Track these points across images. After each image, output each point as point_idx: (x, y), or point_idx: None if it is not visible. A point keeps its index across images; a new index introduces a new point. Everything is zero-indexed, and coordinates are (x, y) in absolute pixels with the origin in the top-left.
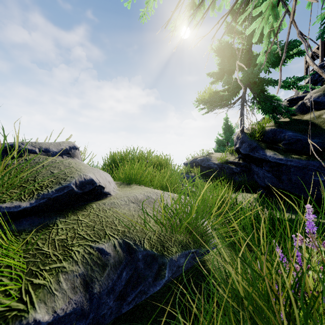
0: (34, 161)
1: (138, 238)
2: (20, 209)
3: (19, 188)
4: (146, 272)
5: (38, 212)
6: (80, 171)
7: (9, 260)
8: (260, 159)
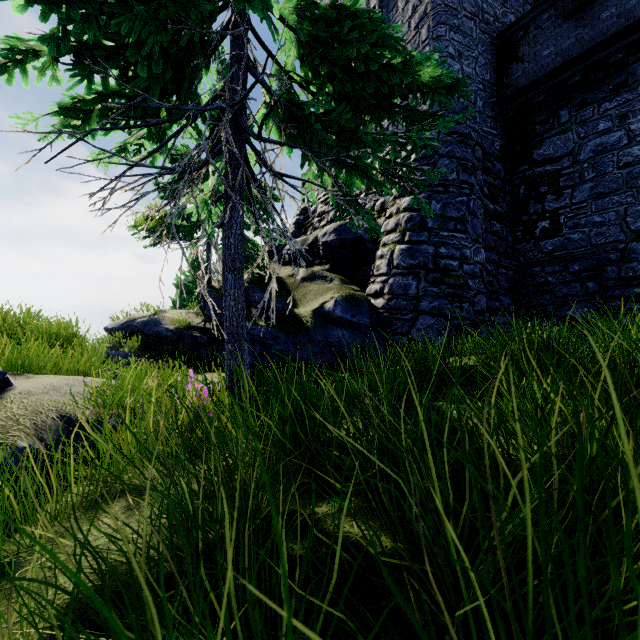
0: None
1: (73, 413)
2: None
3: None
4: (84, 434)
5: None
6: None
7: None
8: None
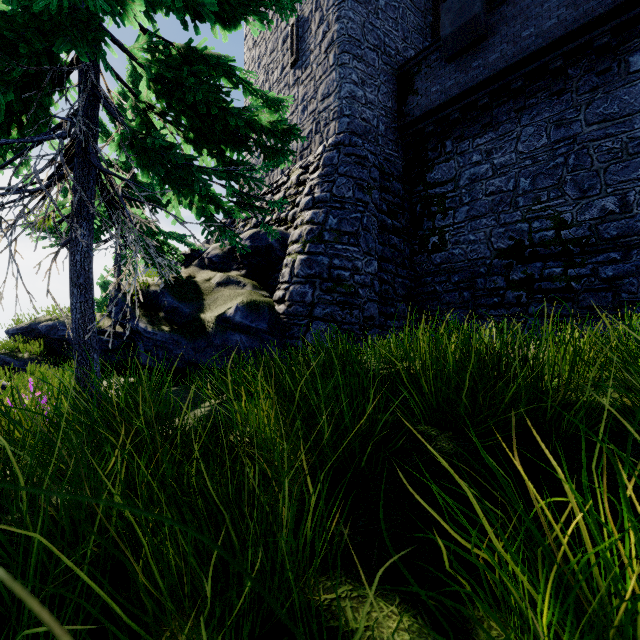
0: None
1: None
2: None
3: None
4: None
5: None
6: None
7: None
8: (134, 330)
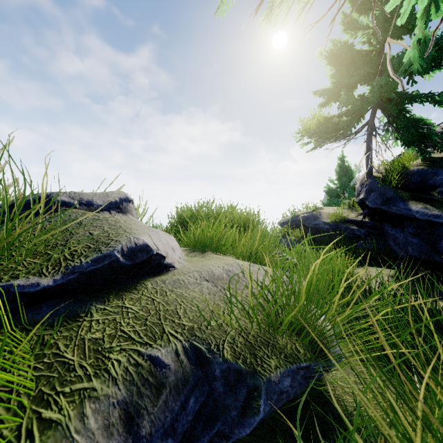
0: (70, 218)
1: (215, 341)
2: (38, 289)
3: (42, 257)
4: (227, 400)
5: (67, 292)
6: (130, 233)
7: (5, 377)
8: (399, 216)
